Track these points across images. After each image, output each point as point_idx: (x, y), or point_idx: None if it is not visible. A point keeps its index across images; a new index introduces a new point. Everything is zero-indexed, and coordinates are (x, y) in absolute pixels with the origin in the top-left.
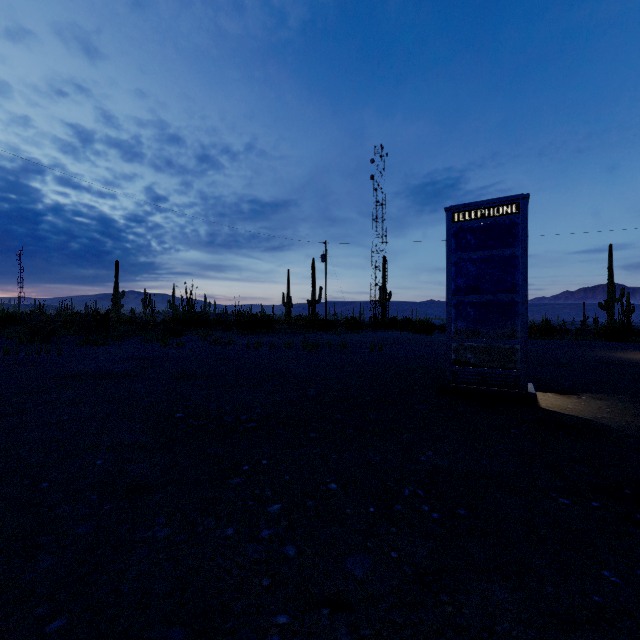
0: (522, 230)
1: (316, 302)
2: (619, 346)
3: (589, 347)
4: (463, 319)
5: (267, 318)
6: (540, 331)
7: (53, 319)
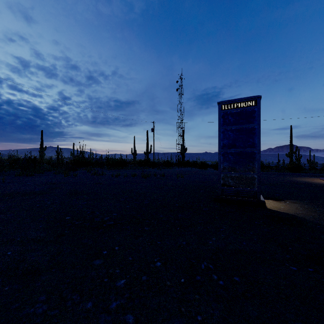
0: (258, 114)
1: (149, 153)
2: (297, 175)
3: (283, 175)
4: (227, 161)
5: (123, 161)
6: None
7: (2, 161)
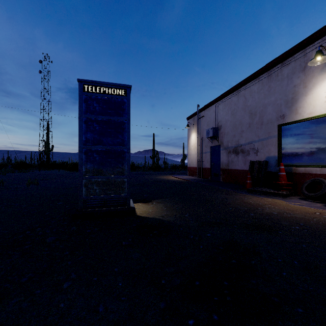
0: (128, 107)
1: None
2: (158, 173)
3: (149, 174)
4: (91, 162)
5: None
6: (131, 168)
7: None
